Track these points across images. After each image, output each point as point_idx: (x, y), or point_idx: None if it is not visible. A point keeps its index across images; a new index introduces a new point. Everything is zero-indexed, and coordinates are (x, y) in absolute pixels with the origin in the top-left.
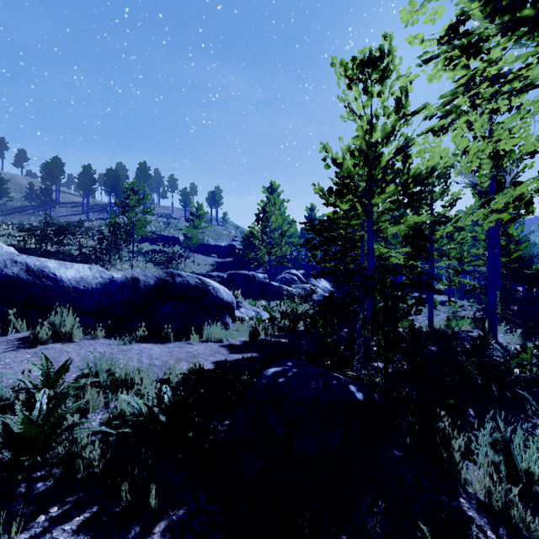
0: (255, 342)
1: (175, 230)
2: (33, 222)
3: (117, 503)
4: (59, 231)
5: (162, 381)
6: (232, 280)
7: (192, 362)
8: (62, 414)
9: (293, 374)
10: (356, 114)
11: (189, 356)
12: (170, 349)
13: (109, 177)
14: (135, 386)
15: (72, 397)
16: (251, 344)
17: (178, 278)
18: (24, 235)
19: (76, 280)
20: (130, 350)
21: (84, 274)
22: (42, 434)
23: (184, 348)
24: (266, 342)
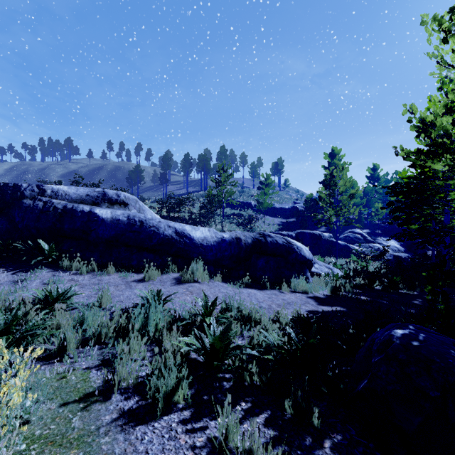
0: (336, 297)
1: (247, 196)
2: (156, 196)
3: (283, 412)
4: (179, 203)
5: (273, 321)
6: (299, 238)
7: (295, 309)
8: (228, 337)
9: (424, 339)
10: (453, 66)
11: (285, 303)
12: (269, 295)
13: (200, 160)
14: (262, 324)
15: (223, 325)
16: (333, 298)
17: (269, 238)
18: (161, 207)
19: (201, 238)
20: (241, 293)
21: (206, 235)
22: (222, 349)
23: (279, 295)
24: (347, 298)
